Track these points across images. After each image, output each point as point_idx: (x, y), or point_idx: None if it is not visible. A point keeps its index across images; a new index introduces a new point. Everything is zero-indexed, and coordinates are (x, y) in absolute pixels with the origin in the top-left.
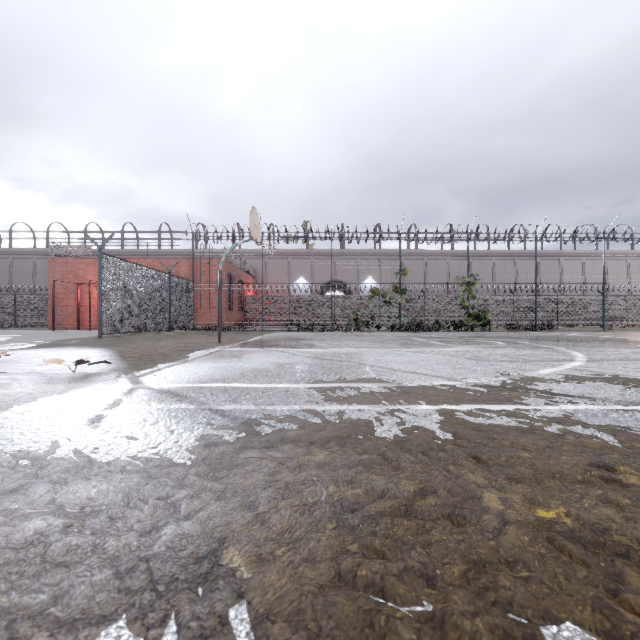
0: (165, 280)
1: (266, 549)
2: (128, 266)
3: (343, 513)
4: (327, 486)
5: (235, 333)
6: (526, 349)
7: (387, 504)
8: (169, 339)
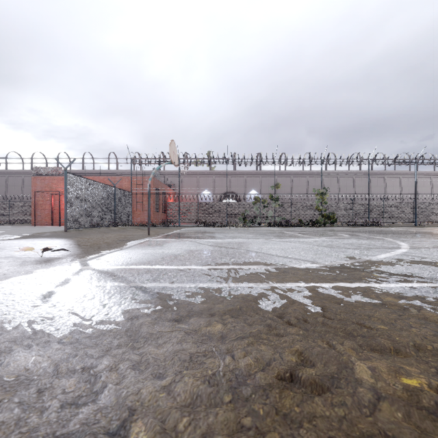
0: (112, 191)
1: (170, 423)
2: (85, 181)
3: (238, 385)
4: (224, 357)
5: (160, 228)
6: (365, 239)
7: (274, 374)
8: (114, 232)
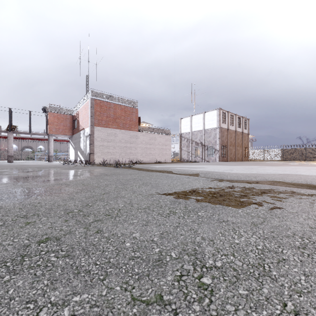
0: None
1: None
2: None
3: None
4: None
5: None
6: None
7: None
8: None
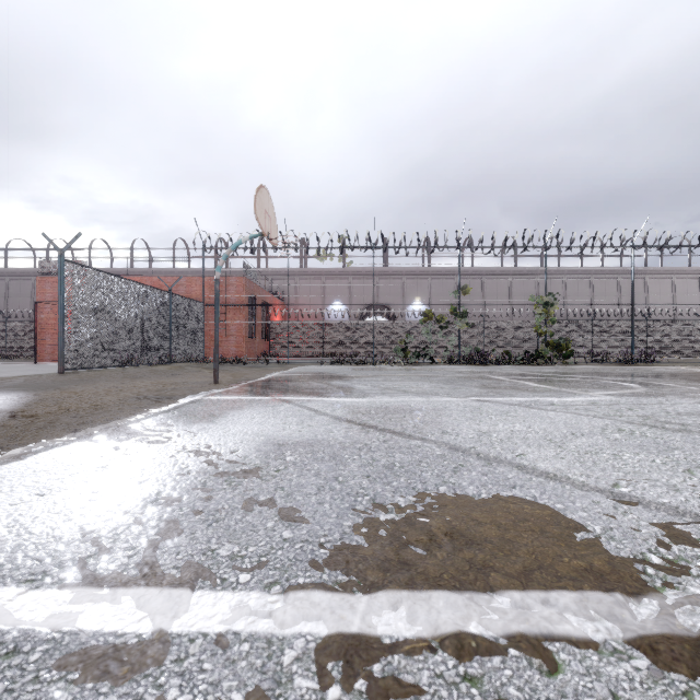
0: (164, 300)
1: None
2: (108, 279)
3: None
4: None
5: (251, 367)
6: None
7: None
8: (152, 377)
